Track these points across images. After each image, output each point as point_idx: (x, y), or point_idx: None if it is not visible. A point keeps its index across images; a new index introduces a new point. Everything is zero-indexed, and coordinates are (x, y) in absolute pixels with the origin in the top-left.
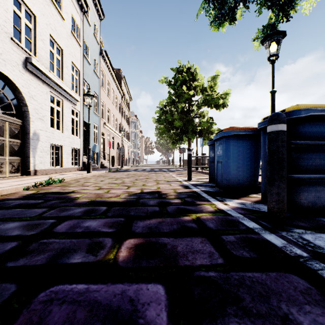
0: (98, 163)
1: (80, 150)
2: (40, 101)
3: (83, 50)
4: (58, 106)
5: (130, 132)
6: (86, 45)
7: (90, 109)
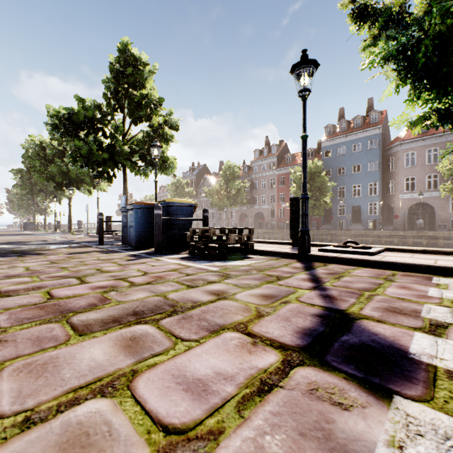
0: None
1: None
2: None
3: None
4: None
5: None
6: None
7: None
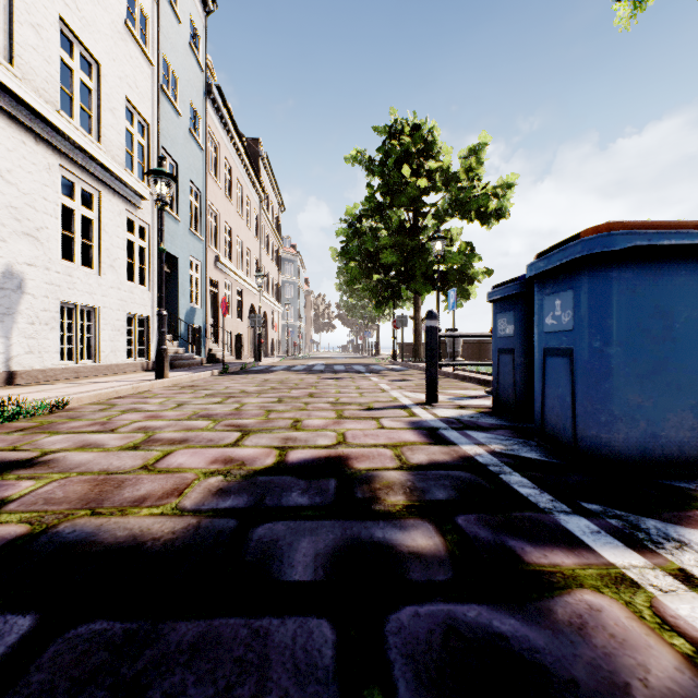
0: (201, 352)
1: (153, 319)
2: (27, 188)
3: (158, 75)
4: (89, 209)
5: (282, 282)
6: (168, 68)
7: (180, 223)
